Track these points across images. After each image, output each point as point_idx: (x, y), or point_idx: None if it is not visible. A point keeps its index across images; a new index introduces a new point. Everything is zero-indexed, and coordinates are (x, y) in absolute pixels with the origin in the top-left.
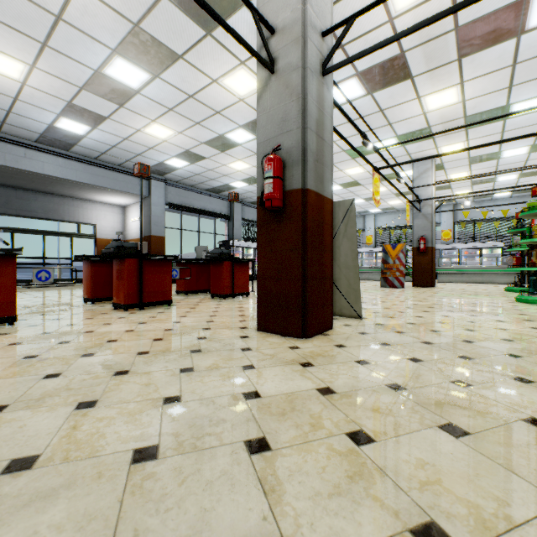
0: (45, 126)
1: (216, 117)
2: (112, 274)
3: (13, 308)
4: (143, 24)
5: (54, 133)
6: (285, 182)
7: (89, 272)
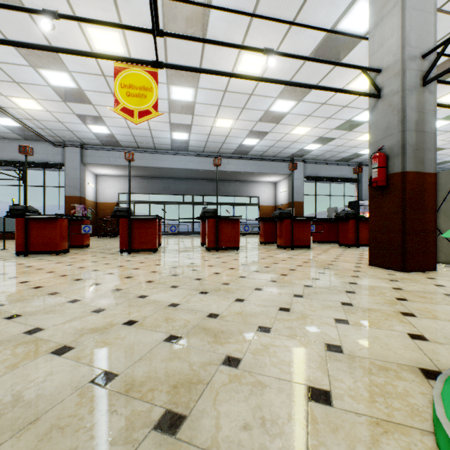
0: (237, 145)
1: (343, 110)
2: (274, 228)
3: (238, 243)
4: (293, 79)
5: (241, 148)
6: (388, 168)
7: (263, 227)
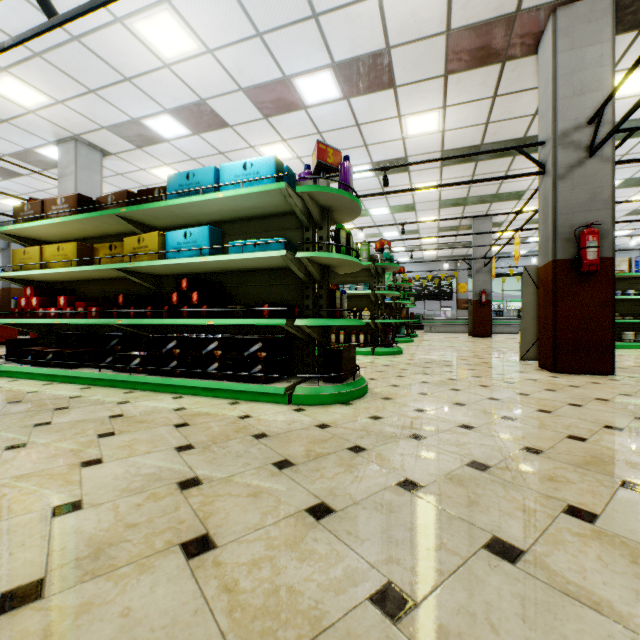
0: None
1: None
2: None
3: None
4: None
5: None
6: None
7: None
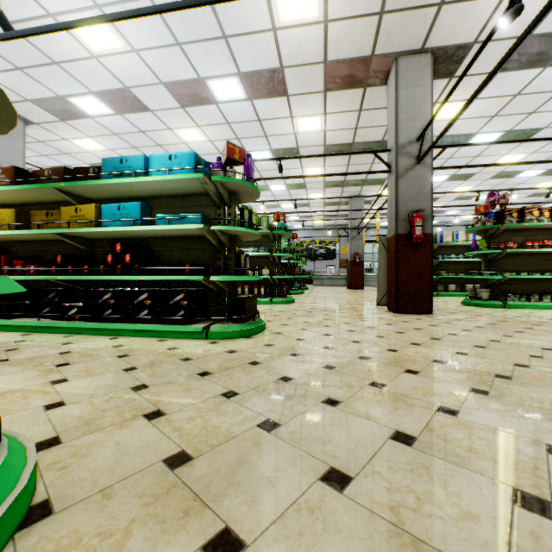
0: None
1: None
2: None
3: None
4: None
5: None
6: None
7: None
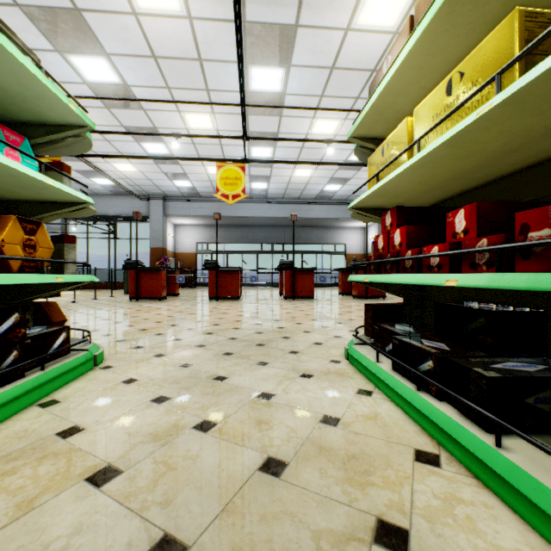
0: (319, 191)
1: None
2: None
3: (313, 293)
4: None
5: (323, 193)
6: None
7: (341, 278)
